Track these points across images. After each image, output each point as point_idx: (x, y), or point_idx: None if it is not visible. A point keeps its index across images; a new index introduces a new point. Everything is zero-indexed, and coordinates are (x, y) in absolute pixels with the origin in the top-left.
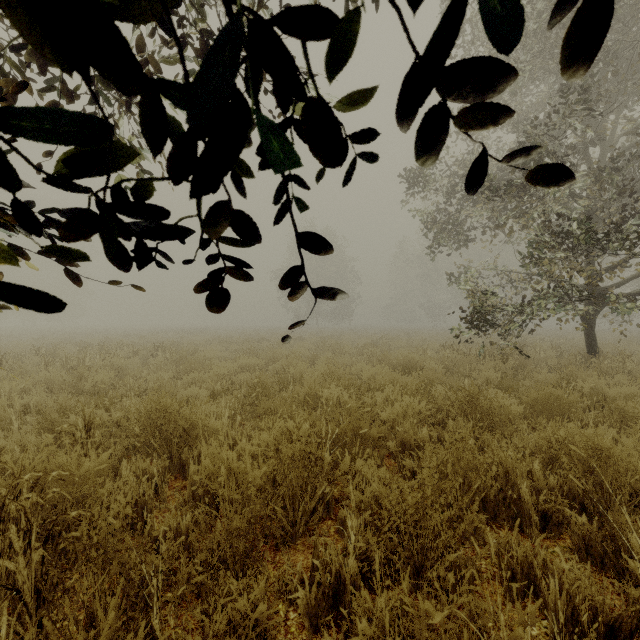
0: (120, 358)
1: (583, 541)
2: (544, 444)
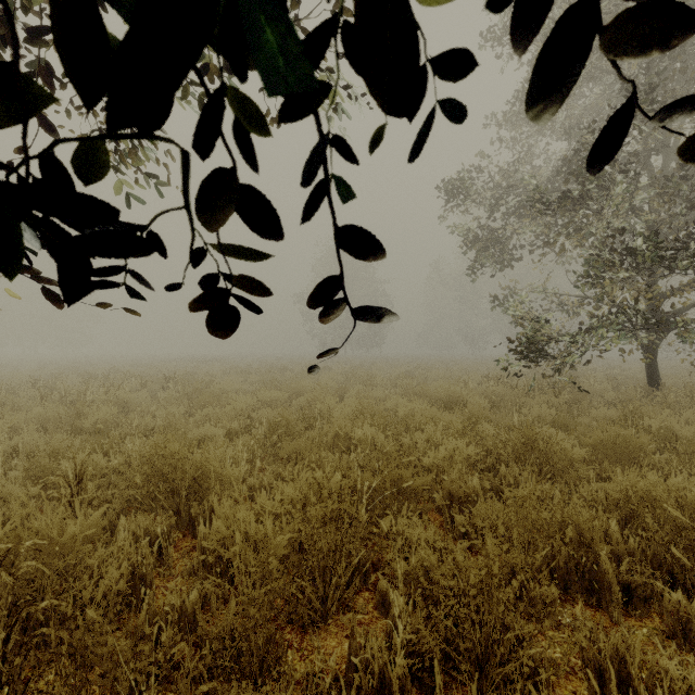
0: (126, 391)
1: (679, 623)
2: (619, 497)
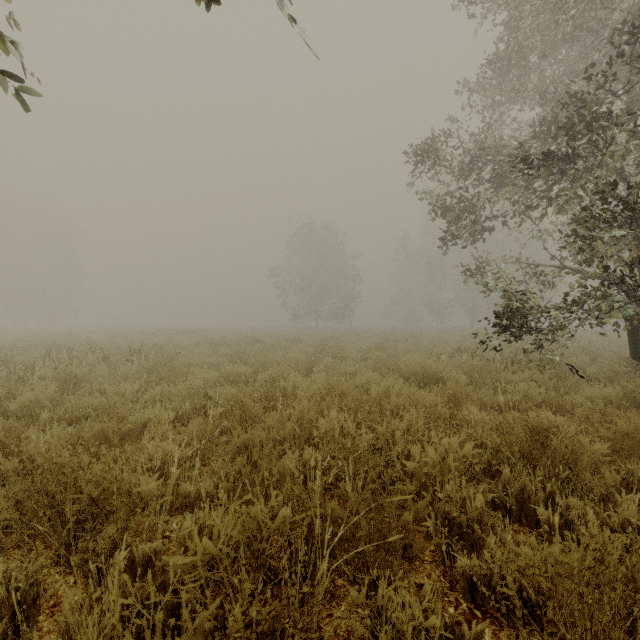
0: (79, 366)
1: None
2: None
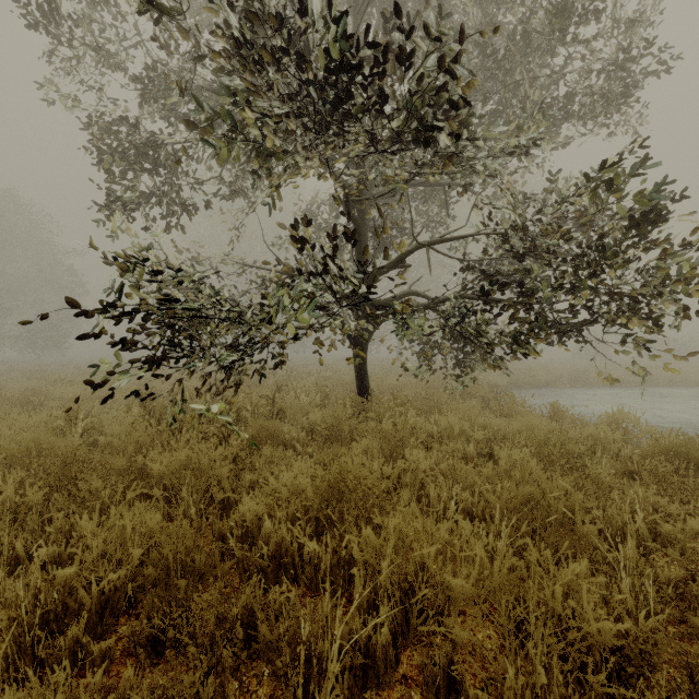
0: None
1: None
2: None
